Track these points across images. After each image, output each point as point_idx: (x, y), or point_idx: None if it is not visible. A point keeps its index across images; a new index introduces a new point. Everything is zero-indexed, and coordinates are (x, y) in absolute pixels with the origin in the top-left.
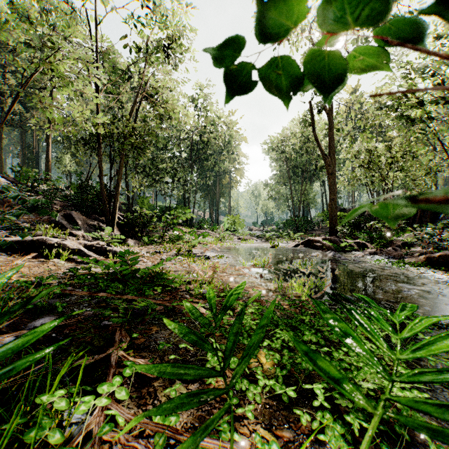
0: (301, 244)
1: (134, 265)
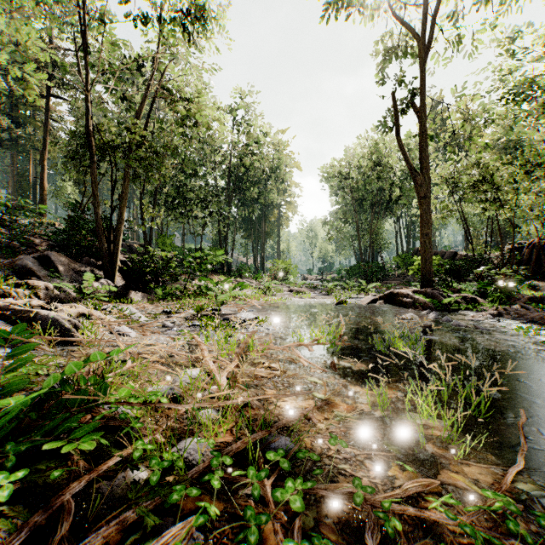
0: (379, 299)
1: (14, 369)
